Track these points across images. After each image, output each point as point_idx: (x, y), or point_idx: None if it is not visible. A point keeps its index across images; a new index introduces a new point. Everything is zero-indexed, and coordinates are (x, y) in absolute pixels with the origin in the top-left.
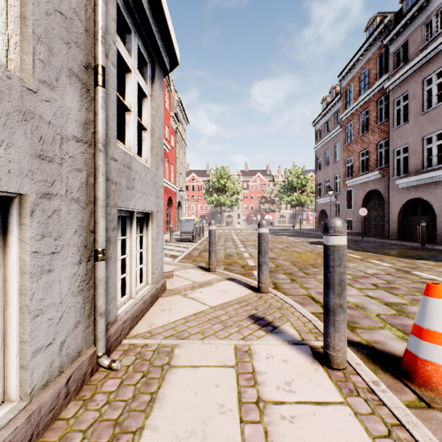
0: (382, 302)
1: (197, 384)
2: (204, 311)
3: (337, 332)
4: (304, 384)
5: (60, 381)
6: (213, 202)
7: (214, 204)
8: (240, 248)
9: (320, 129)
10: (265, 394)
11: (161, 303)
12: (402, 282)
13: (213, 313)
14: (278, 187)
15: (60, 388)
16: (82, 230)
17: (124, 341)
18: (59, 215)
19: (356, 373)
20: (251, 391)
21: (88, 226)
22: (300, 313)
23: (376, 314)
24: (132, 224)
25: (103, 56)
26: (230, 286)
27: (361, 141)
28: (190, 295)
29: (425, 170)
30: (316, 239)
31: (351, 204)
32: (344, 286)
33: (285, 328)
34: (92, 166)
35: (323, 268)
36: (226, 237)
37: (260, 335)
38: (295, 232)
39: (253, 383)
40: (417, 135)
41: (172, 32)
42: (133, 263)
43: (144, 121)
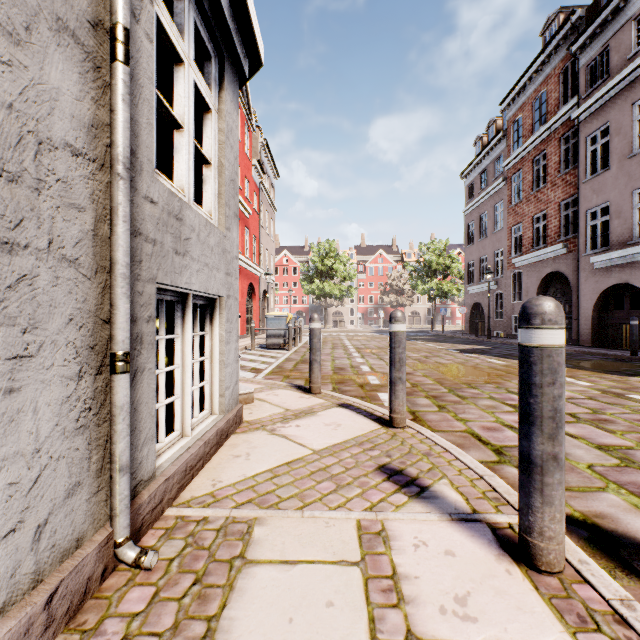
0: (591, 443)
1: (292, 599)
2: (303, 457)
3: (548, 505)
4: (492, 602)
5: (33, 601)
6: (315, 291)
7: (316, 294)
8: (356, 359)
9: (472, 183)
10: (421, 624)
11: (234, 444)
12: (616, 412)
13: (317, 461)
14: (410, 270)
15: (32, 615)
16: (85, 317)
17: (168, 512)
18: (32, 286)
19: (582, 581)
20: (393, 616)
21: (98, 311)
22: (462, 462)
23: (587, 465)
24: (186, 315)
25: (125, 8)
26: (343, 416)
27: (535, 200)
28: (281, 432)
29: (635, 242)
30: (469, 346)
31: (519, 293)
32: (561, 422)
33: (441, 489)
34: (105, 204)
35: (519, 388)
36: (334, 343)
37: (399, 502)
38: (436, 335)
39: (396, 599)
40: (623, 189)
41: (251, 9)
42: (187, 379)
43: (207, 150)
